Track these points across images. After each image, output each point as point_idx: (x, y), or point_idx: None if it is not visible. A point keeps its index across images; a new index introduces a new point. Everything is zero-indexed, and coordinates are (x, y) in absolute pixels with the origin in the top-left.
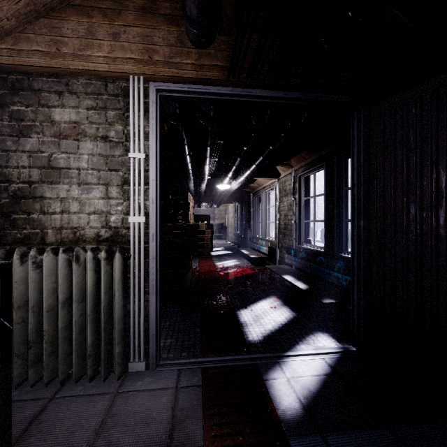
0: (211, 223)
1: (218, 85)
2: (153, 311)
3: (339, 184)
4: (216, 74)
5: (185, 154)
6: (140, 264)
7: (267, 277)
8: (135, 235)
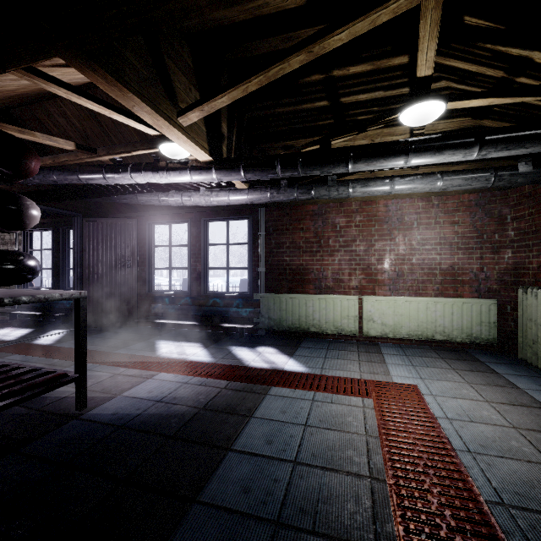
0: None
1: None
2: None
3: (64, 245)
4: None
5: None
6: None
7: None
8: None
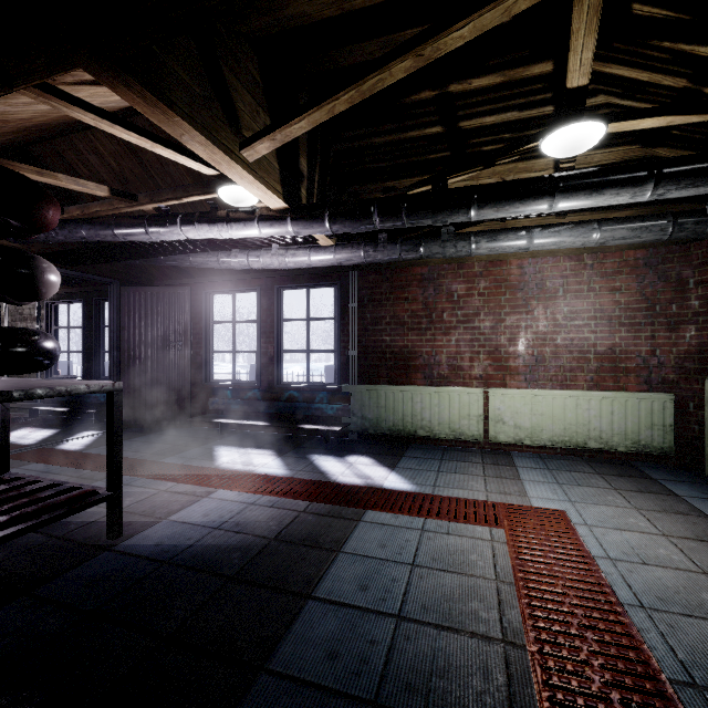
0: None
1: None
2: None
3: (97, 321)
4: None
5: None
6: None
7: None
8: None
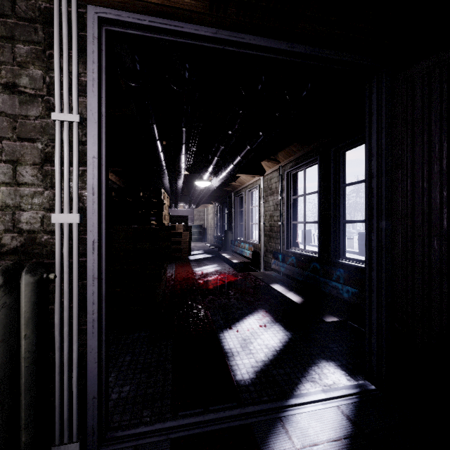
0: (189, 224)
1: (196, 23)
2: (93, 360)
3: (335, 179)
4: (192, 2)
5: (154, 138)
6: (73, 288)
7: (251, 285)
8: (63, 244)
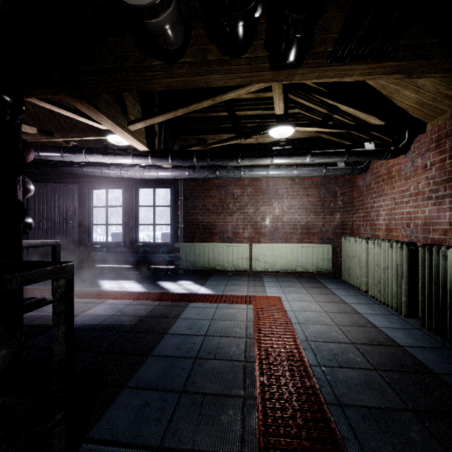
0: None
1: None
2: None
3: None
4: None
5: None
6: None
7: None
8: None
